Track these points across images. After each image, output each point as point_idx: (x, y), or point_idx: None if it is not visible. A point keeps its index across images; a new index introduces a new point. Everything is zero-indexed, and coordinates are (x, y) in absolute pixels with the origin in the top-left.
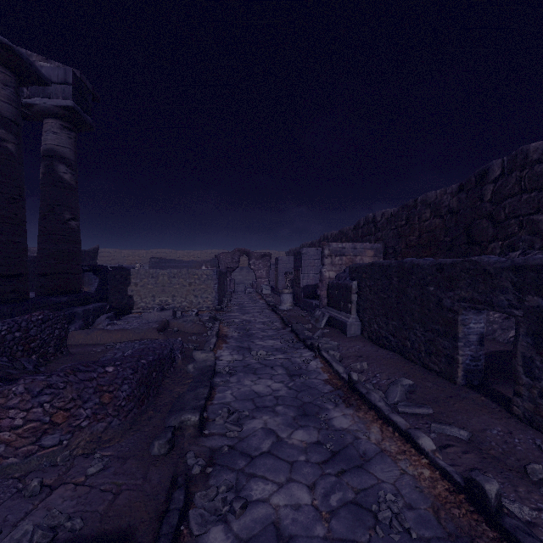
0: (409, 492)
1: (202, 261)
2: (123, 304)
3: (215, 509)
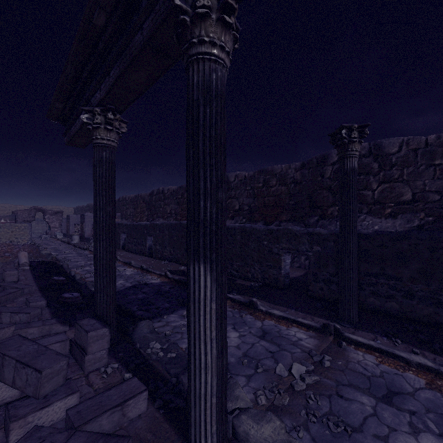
0: None
1: (1, 216)
2: None
3: (65, 260)
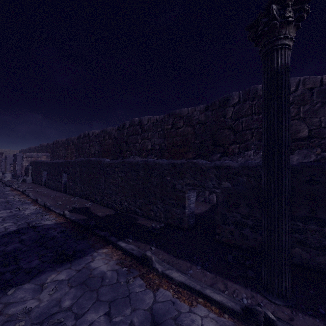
0: (14, 194)
1: None
2: None
3: None
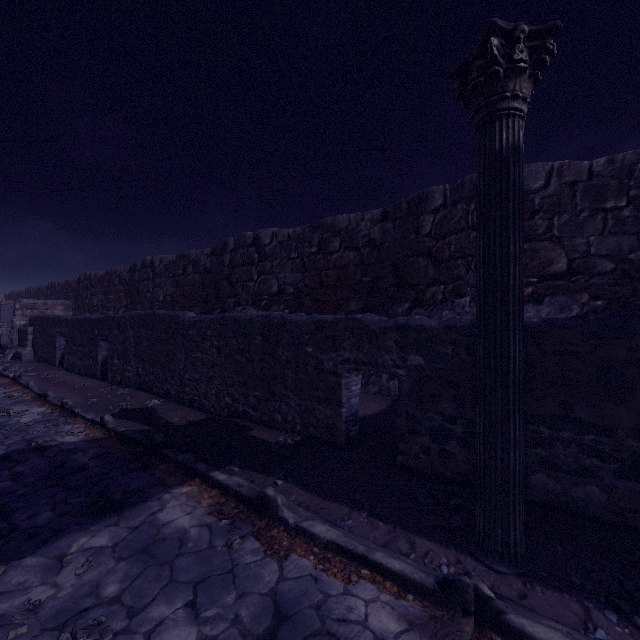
0: None
1: None
2: None
3: None
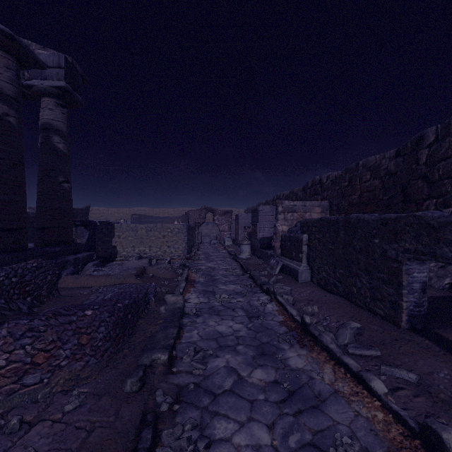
0: (364, 435)
1: (174, 217)
2: (108, 253)
3: (181, 448)
